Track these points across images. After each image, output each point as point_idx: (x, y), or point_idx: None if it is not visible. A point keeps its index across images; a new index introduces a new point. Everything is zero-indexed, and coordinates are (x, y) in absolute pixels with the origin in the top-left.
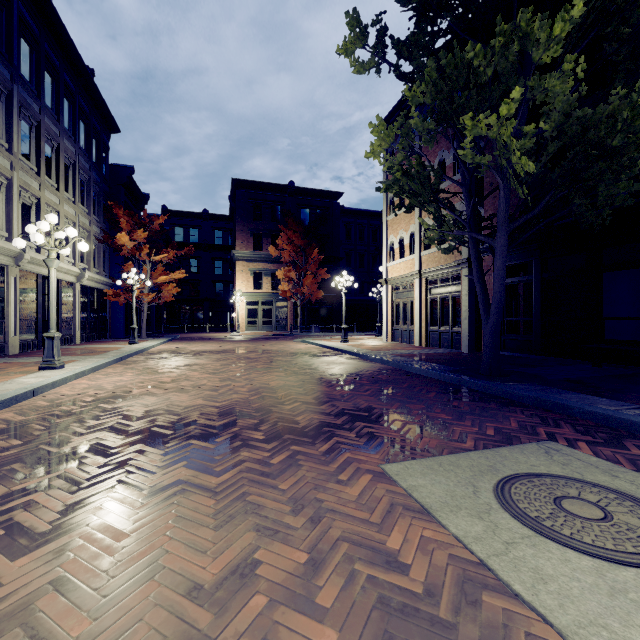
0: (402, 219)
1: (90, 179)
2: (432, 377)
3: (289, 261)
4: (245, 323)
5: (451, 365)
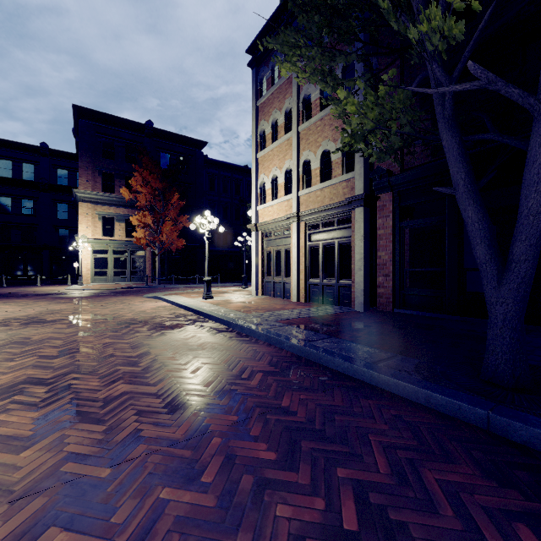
0: (275, 155)
1: None
2: (390, 390)
3: (146, 206)
4: (91, 274)
5: (386, 346)
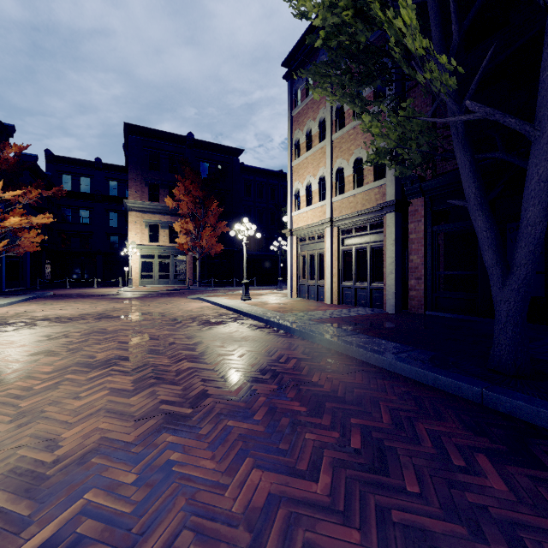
0: (309, 163)
1: None
2: (405, 375)
3: (187, 213)
4: (139, 277)
5: (408, 342)
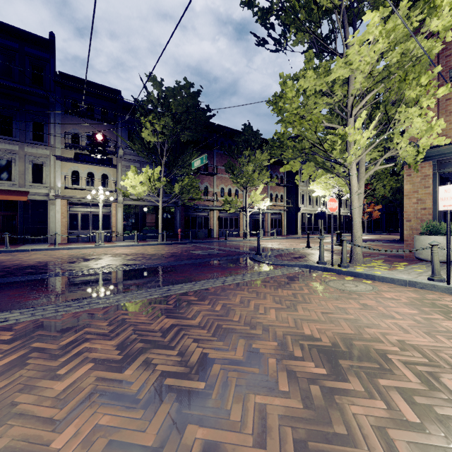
0: None
1: None
2: None
3: None
4: None
5: None
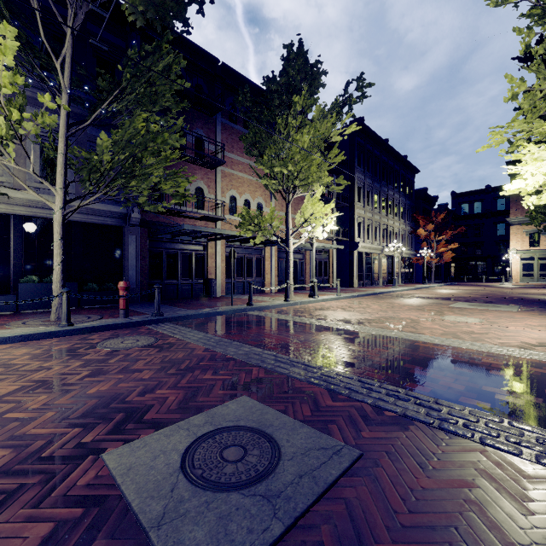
0: None
1: (405, 205)
2: None
3: None
4: (519, 275)
5: None
